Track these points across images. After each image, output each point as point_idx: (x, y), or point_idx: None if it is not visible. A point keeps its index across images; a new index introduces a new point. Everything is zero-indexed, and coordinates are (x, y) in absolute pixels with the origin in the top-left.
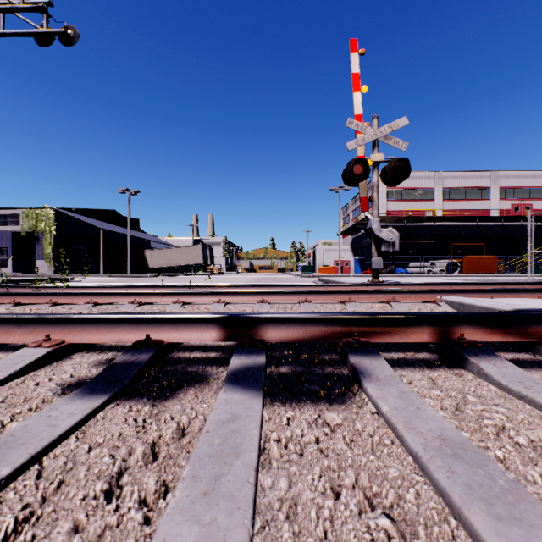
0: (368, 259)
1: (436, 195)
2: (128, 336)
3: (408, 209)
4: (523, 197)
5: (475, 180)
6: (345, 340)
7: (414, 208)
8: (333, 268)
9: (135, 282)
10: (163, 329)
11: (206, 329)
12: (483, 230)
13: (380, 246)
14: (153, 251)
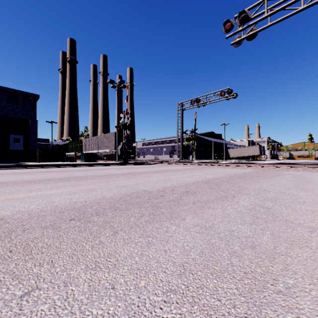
0: None
1: None
2: None
3: None
4: None
5: None
6: None
7: None
8: None
9: None
10: None
11: None
12: None
13: None
14: (232, 149)
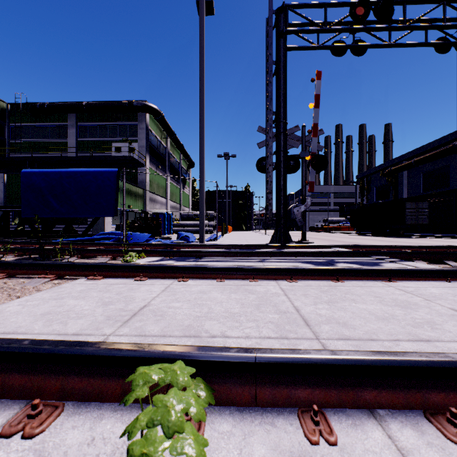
0: None
1: None
2: None
3: None
4: None
5: None
6: None
7: None
8: None
9: None
10: None
11: None
12: None
13: None
14: None
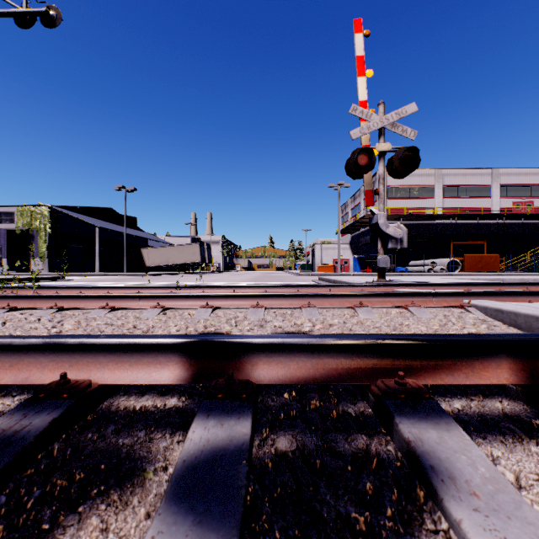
0: (368, 258)
1: (436, 192)
2: (40, 373)
3: (408, 207)
4: (525, 195)
5: (476, 178)
6: (381, 382)
7: (414, 206)
8: (332, 267)
9: (128, 281)
10: (97, 360)
11: (162, 360)
12: (483, 228)
13: (387, 243)
14: (150, 249)
